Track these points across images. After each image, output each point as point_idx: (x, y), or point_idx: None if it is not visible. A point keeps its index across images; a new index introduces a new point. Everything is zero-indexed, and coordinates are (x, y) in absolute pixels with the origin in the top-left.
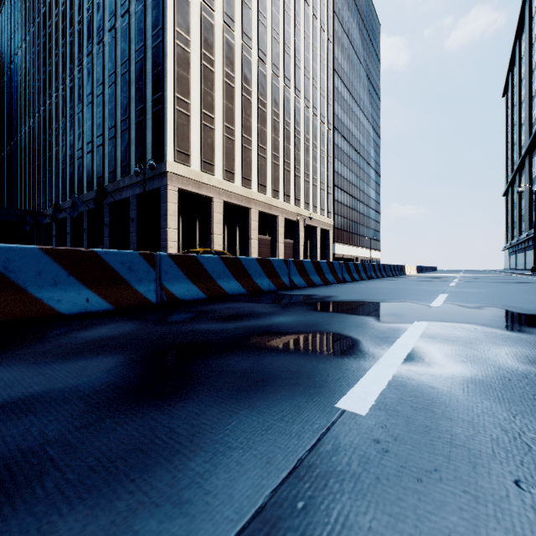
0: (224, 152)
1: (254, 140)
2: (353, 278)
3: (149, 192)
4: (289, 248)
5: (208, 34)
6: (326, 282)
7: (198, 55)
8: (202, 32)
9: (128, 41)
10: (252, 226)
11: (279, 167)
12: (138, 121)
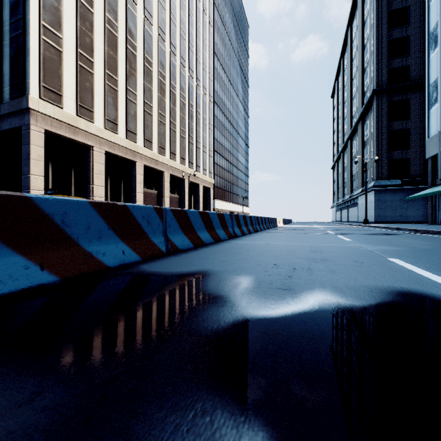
0: (106, 100)
1: (139, 95)
2: (242, 232)
3: (7, 131)
4: (175, 202)
5: None
6: (216, 239)
7: None
8: None
9: None
10: (138, 179)
11: (165, 126)
12: None
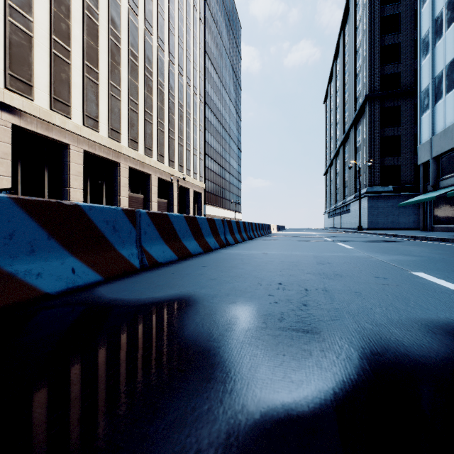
0: (85, 94)
1: (123, 91)
2: (235, 239)
3: None
4: (163, 207)
5: None
6: (206, 248)
7: None
8: None
9: None
10: (121, 182)
11: (152, 126)
12: None
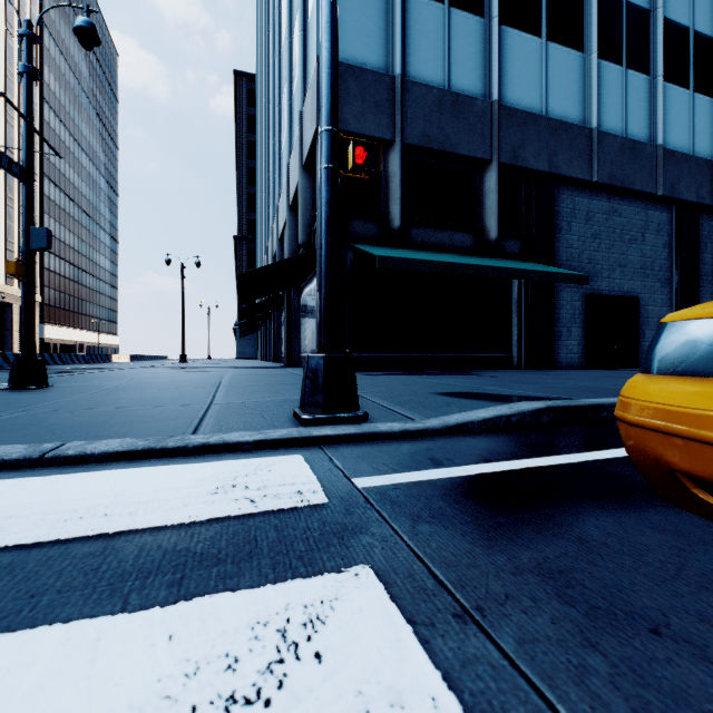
0: None
1: None
2: (48, 363)
3: None
4: None
5: None
6: None
7: None
8: None
9: None
10: None
11: None
12: None
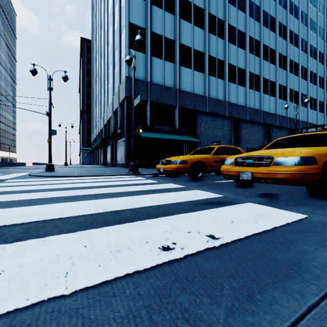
0: None
1: None
2: (4, 166)
3: None
4: None
5: None
6: None
7: None
8: None
9: None
10: None
11: None
12: None
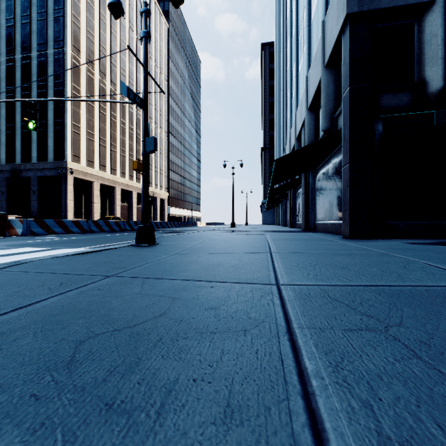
0: (100, 154)
1: (118, 145)
2: (169, 227)
3: (50, 176)
4: (139, 210)
5: (91, 85)
6: (158, 228)
7: (85, 98)
8: (87, 84)
9: (30, 74)
10: (117, 198)
11: None
12: (40, 130)
